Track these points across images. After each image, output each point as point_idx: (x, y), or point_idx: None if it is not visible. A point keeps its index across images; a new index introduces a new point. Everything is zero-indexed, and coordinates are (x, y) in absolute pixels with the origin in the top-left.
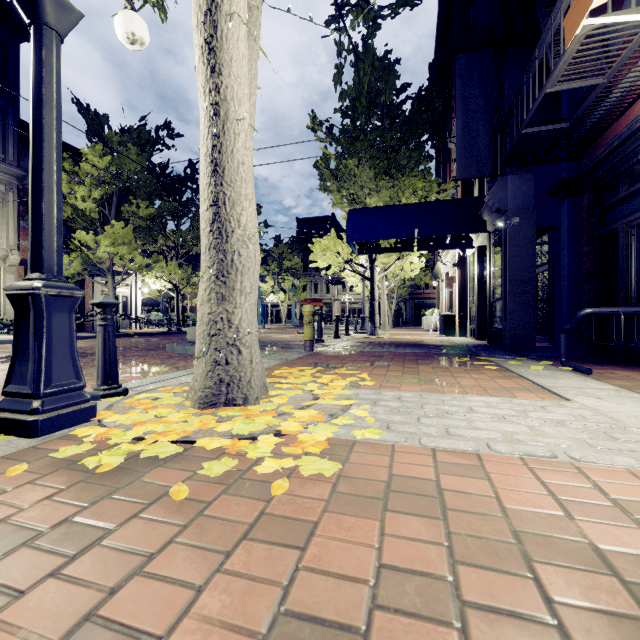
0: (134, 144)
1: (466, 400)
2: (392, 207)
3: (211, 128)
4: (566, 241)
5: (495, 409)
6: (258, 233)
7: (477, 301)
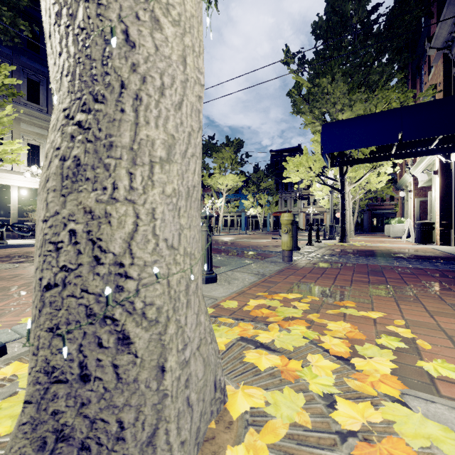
0: None
1: None
2: (370, 115)
3: None
4: None
5: None
6: (241, 162)
7: None
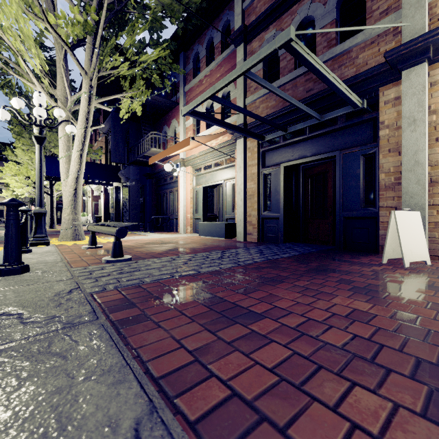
0: None
1: (131, 237)
2: None
3: (78, 172)
4: (149, 193)
5: (137, 237)
6: None
7: (115, 211)
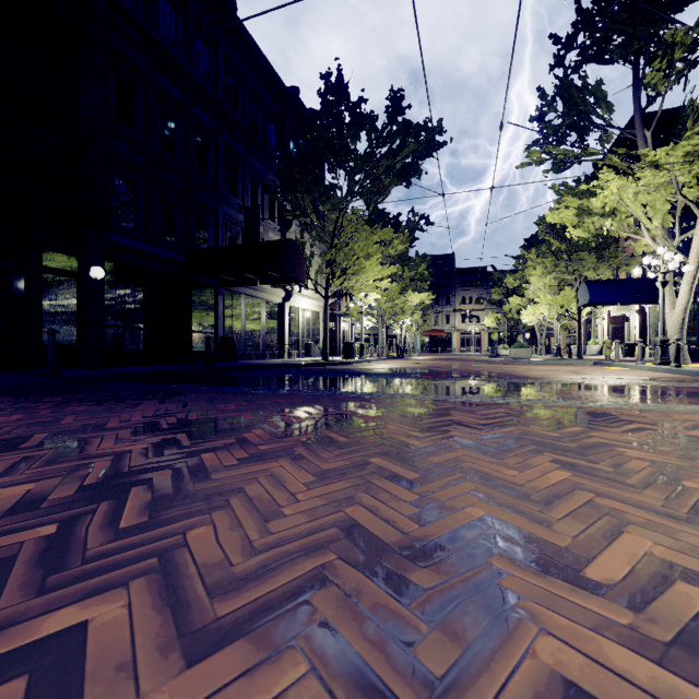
0: (403, 230)
1: None
2: (616, 282)
3: (687, 303)
4: None
5: None
6: None
7: None
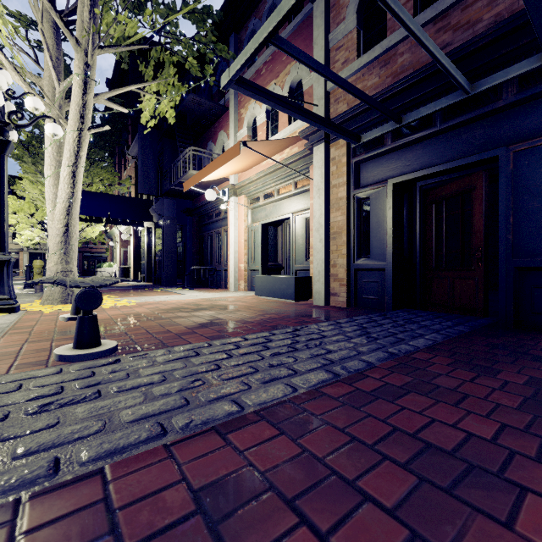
0: None
1: (156, 296)
2: (91, 193)
3: (70, 199)
4: (189, 235)
5: (165, 297)
6: None
7: (146, 259)
